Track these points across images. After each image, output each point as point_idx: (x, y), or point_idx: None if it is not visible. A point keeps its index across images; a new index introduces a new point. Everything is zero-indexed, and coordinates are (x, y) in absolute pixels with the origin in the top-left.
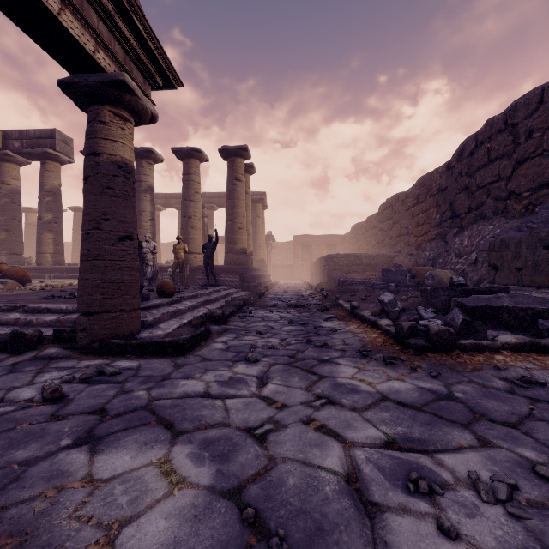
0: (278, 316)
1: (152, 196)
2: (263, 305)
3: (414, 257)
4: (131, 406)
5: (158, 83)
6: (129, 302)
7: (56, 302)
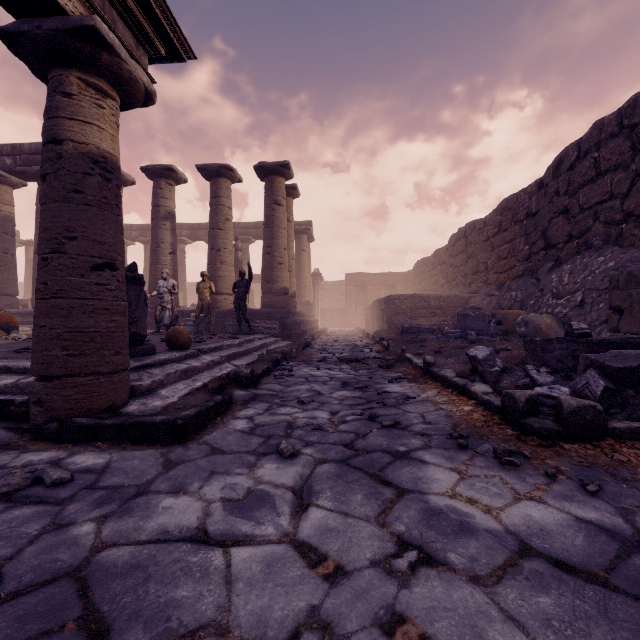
0: (327, 374)
1: (173, 224)
2: (308, 359)
3: (496, 299)
4: (51, 567)
5: (158, 50)
6: (109, 360)
7: (23, 357)
